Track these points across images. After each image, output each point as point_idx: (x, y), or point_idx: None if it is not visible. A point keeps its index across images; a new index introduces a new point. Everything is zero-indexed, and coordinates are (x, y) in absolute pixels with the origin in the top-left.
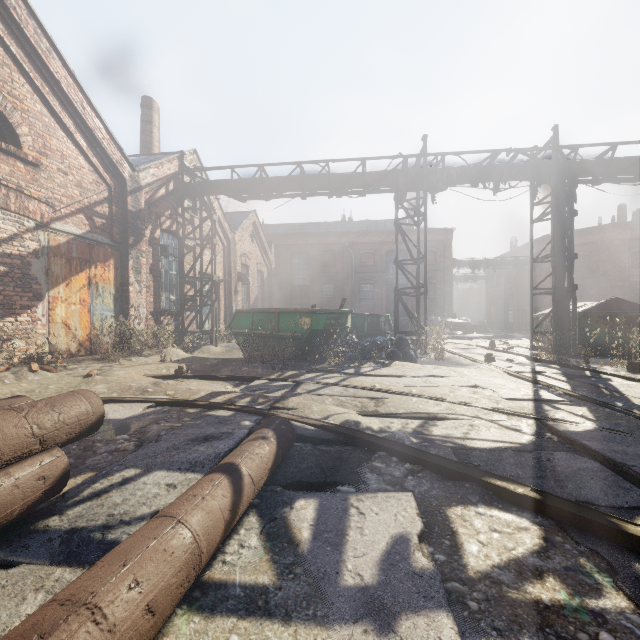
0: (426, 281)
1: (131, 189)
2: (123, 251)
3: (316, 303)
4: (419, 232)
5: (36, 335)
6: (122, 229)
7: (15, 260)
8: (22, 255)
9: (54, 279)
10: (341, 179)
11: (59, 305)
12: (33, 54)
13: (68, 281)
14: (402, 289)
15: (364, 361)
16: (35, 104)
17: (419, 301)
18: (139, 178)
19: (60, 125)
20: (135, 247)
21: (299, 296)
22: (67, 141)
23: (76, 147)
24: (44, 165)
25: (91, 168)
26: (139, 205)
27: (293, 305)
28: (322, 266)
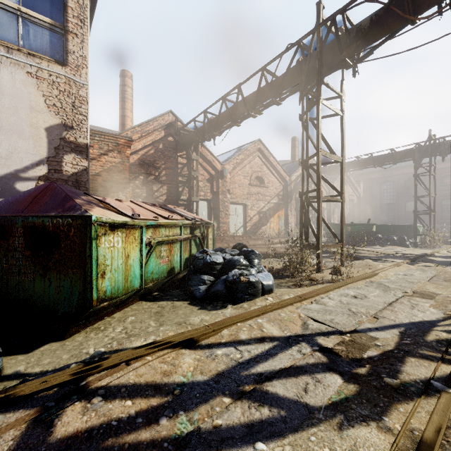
0: (430, 207)
1: (289, 184)
2: (286, 205)
3: (400, 215)
4: (435, 178)
5: (267, 231)
6: (286, 198)
7: (264, 212)
8: (265, 211)
9: (270, 216)
10: (380, 159)
11: (271, 223)
12: (267, 159)
13: (273, 216)
14: (417, 211)
15: (376, 245)
16: (267, 171)
17: (435, 217)
18: (291, 179)
19: (271, 173)
20: (290, 203)
21: (386, 210)
22: (273, 177)
23: (275, 177)
24: (269, 186)
25: (278, 182)
26: (291, 188)
27: (382, 216)
28: (405, 189)
